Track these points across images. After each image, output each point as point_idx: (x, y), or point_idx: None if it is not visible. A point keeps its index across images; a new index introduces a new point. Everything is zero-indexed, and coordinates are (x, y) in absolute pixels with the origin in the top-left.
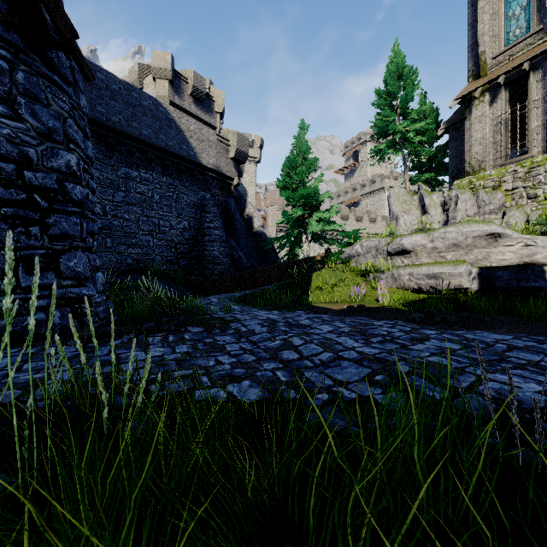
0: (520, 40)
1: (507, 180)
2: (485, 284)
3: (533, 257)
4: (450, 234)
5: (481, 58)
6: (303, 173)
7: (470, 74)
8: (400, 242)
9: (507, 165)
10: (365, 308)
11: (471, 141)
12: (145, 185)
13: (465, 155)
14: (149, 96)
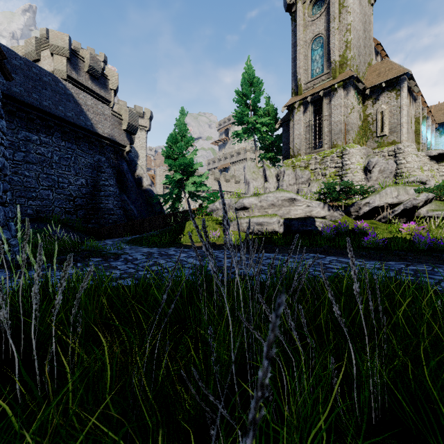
0: (319, 76)
1: (312, 163)
2: (287, 228)
3: (311, 213)
4: (270, 198)
5: (299, 82)
6: (182, 147)
7: (293, 91)
8: (242, 201)
9: (312, 153)
10: (216, 244)
11: (293, 135)
12: (45, 148)
13: (290, 144)
14: (49, 73)
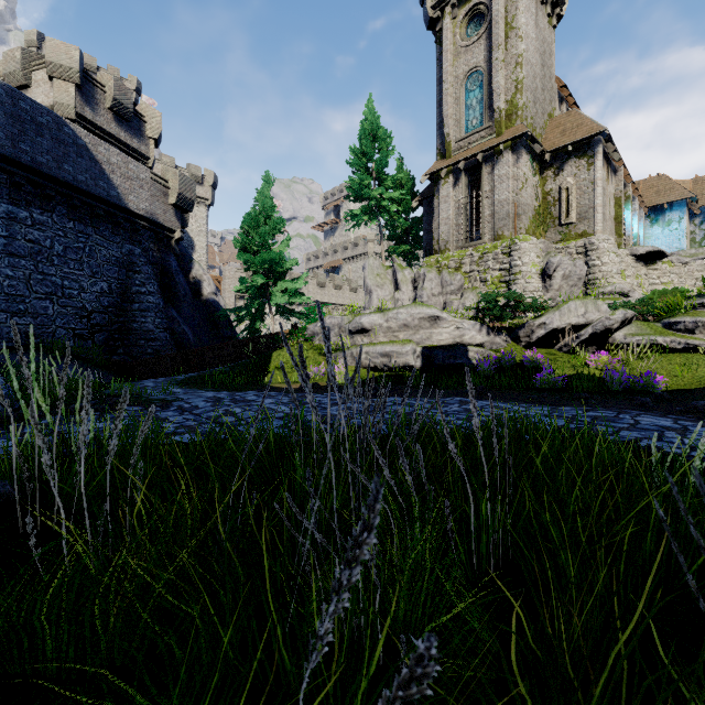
0: (476, 131)
1: (466, 263)
2: (427, 361)
3: (463, 338)
4: (402, 315)
5: (446, 139)
6: (266, 235)
7: (438, 152)
8: (360, 321)
9: (466, 248)
10: (319, 386)
11: (439, 220)
12: (41, 231)
13: (434, 233)
14: (47, 110)
